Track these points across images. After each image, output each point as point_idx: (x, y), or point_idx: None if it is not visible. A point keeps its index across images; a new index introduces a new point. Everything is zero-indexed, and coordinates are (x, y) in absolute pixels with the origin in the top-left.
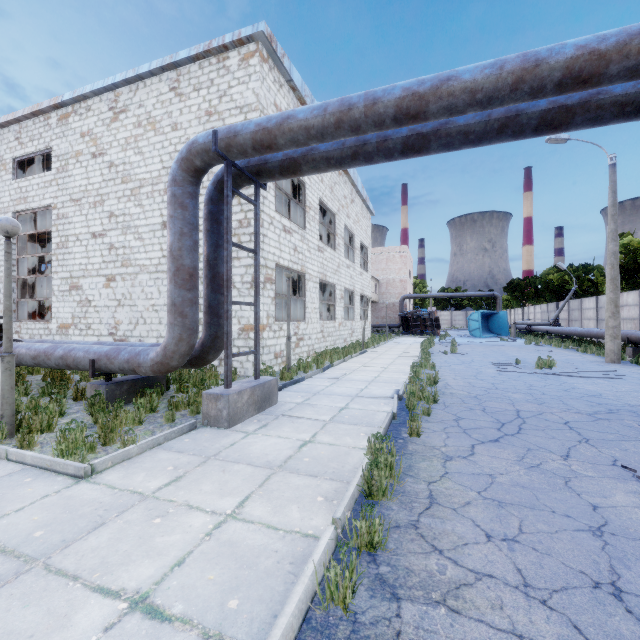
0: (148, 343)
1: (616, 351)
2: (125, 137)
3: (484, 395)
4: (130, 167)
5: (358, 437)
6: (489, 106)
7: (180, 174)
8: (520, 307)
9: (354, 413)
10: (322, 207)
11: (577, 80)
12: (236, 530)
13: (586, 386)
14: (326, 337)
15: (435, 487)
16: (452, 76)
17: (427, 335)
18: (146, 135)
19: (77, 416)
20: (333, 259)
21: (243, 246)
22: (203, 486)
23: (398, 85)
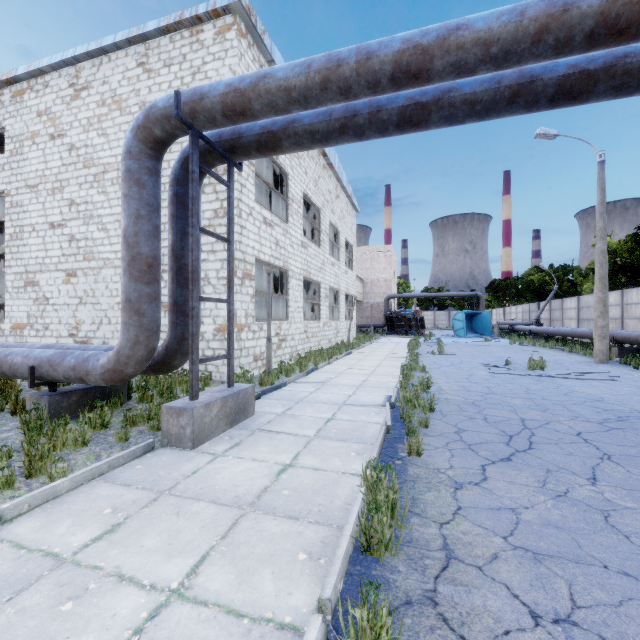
0: (105, 346)
1: (605, 351)
2: (87, 117)
3: (482, 401)
4: (93, 150)
5: (348, 458)
6: (505, 63)
7: (136, 145)
8: (501, 307)
9: (342, 426)
10: (306, 203)
11: (612, 30)
12: (180, 620)
13: (584, 389)
14: (310, 338)
15: (449, 531)
16: (462, 24)
17: (412, 335)
18: (111, 115)
19: (9, 435)
20: (317, 256)
21: (213, 233)
22: (146, 540)
23: (397, 36)
